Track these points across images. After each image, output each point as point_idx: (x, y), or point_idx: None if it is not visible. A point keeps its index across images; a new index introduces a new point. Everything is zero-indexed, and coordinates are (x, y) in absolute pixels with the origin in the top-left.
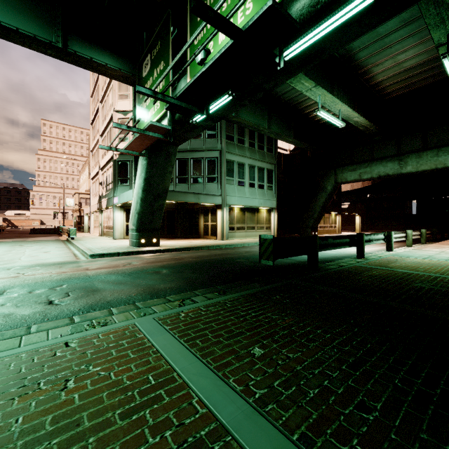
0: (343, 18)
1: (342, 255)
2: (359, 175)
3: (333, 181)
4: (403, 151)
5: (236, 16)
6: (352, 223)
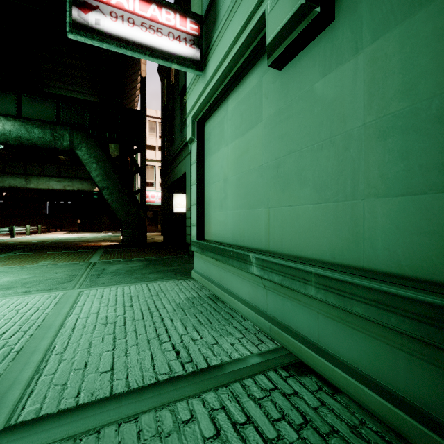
0: None
1: None
2: None
3: None
4: (29, 173)
5: None
6: None
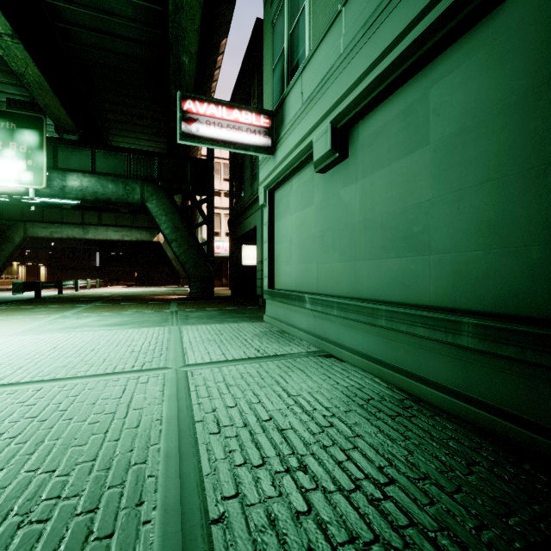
0: (61, 201)
1: (47, 295)
2: (51, 233)
3: (23, 234)
4: (87, 222)
5: (3, 172)
6: (33, 274)
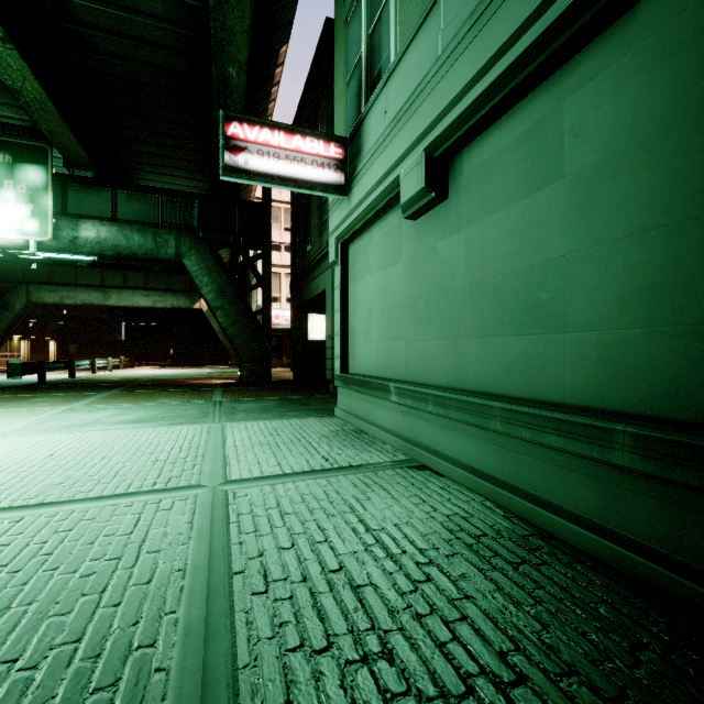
0: (72, 258)
1: (54, 379)
2: (61, 299)
3: (25, 299)
4: (108, 284)
5: None
6: (40, 350)
